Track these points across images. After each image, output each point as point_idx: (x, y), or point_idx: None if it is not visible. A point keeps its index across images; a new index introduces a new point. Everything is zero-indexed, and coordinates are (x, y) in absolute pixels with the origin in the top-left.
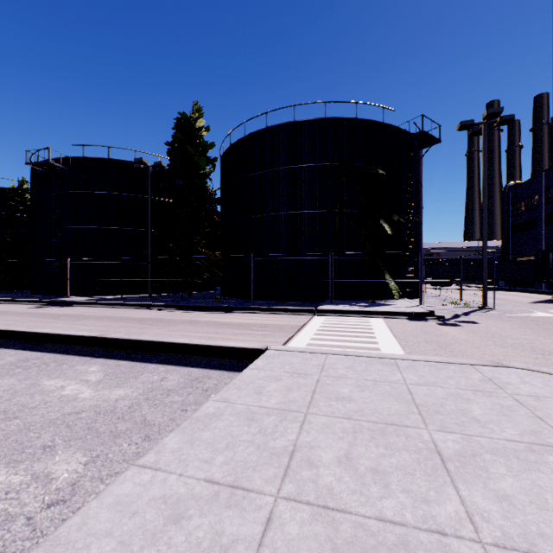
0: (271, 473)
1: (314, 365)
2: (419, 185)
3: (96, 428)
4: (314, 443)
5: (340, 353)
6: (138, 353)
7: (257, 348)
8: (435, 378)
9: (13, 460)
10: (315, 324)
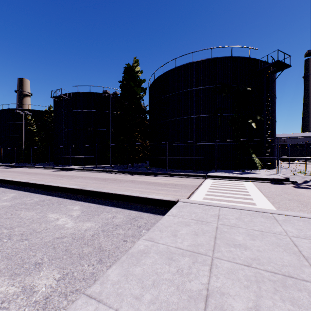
0: None
1: (212, 215)
2: (274, 96)
3: (70, 250)
4: (223, 290)
5: (229, 207)
6: (101, 199)
7: (171, 200)
8: None
9: (14, 274)
10: (207, 184)
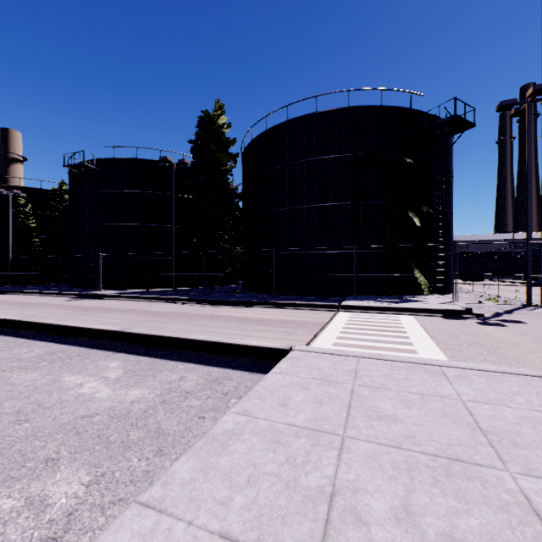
0: (306, 531)
1: (346, 371)
2: (450, 173)
3: (107, 436)
4: (358, 484)
5: (373, 357)
6: (158, 349)
7: (280, 348)
8: (497, 393)
9: (10, 478)
10: (340, 321)
